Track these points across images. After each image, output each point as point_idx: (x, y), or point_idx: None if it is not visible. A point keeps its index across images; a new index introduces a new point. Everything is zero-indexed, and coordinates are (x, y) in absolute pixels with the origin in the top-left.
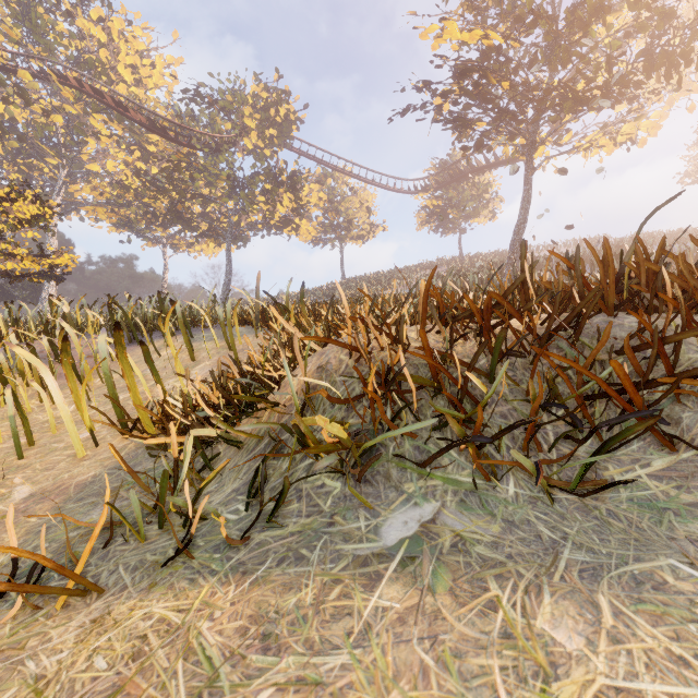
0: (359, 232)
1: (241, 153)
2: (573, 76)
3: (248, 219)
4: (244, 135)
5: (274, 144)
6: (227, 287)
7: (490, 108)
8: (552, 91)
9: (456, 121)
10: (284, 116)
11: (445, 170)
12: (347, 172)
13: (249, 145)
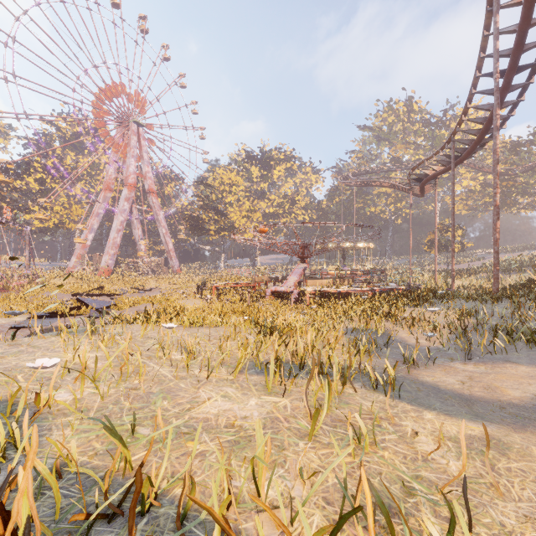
0: None
1: None
2: None
3: None
4: None
5: None
6: None
7: None
8: None
9: None
10: None
11: None
12: None
13: None
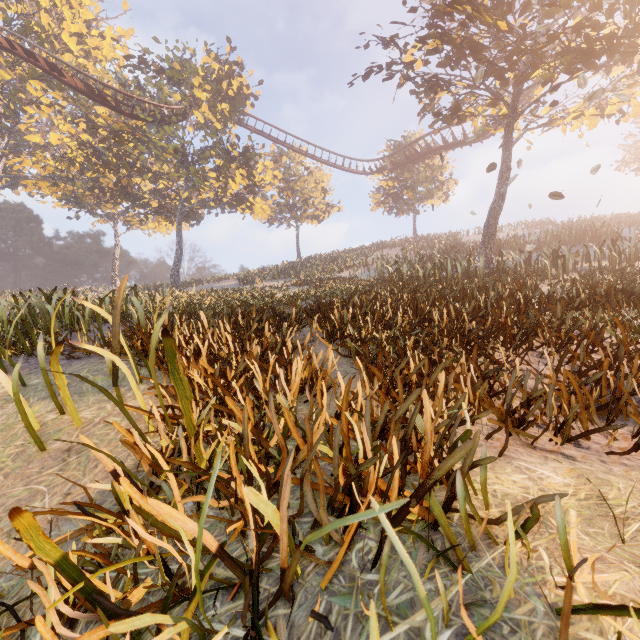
0: (314, 212)
1: (192, 127)
2: (581, 20)
3: (199, 196)
4: (195, 108)
5: (226, 119)
6: (177, 266)
7: (476, 59)
8: (558, 35)
9: (430, 80)
10: (236, 89)
11: (400, 152)
12: (302, 152)
13: (200, 119)
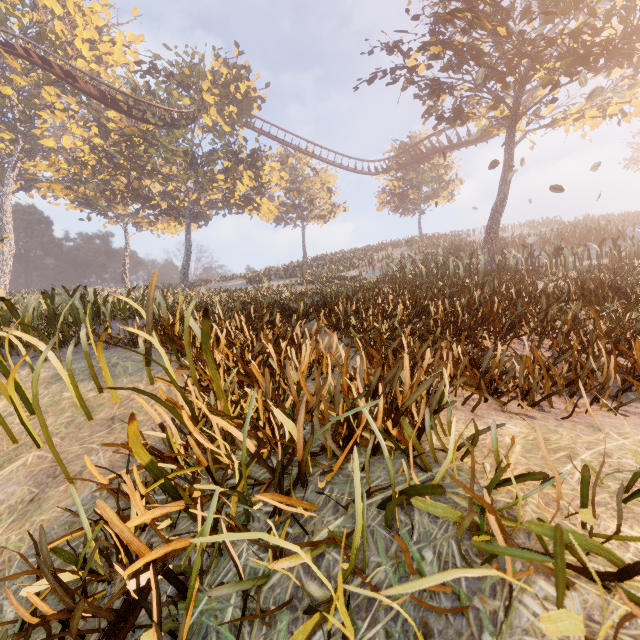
0: (320, 212)
1: (201, 130)
2: (579, 25)
3: (207, 198)
4: (203, 111)
5: (234, 121)
6: (186, 266)
7: (477, 65)
8: (556, 40)
9: (433, 84)
10: (244, 92)
11: (405, 152)
12: (308, 153)
13: (208, 122)
